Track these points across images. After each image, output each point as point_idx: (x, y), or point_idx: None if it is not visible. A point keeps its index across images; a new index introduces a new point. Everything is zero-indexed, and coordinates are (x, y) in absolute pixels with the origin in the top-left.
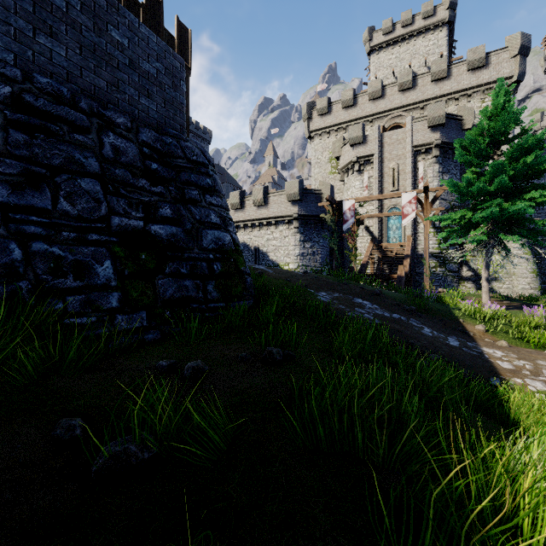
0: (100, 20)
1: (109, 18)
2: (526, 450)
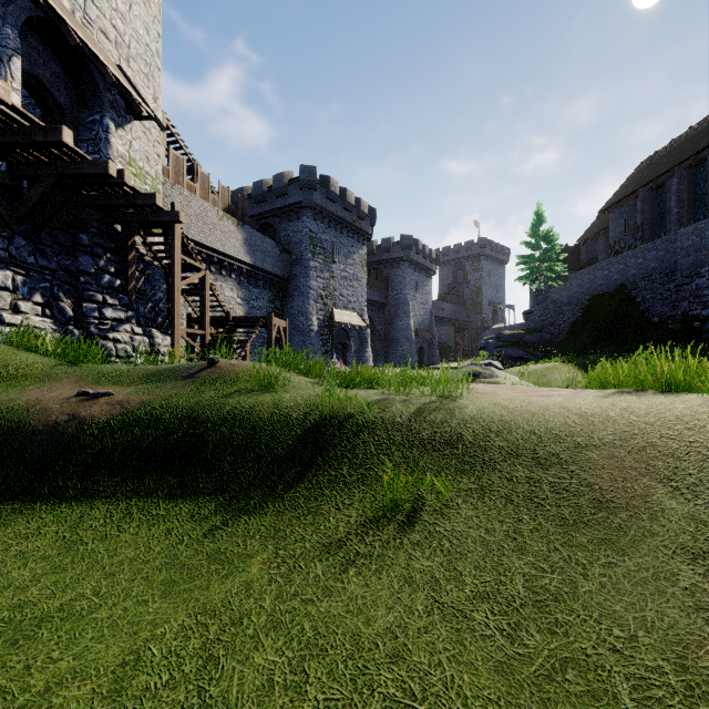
0: (702, 234)
1: (705, 229)
2: (582, 372)
